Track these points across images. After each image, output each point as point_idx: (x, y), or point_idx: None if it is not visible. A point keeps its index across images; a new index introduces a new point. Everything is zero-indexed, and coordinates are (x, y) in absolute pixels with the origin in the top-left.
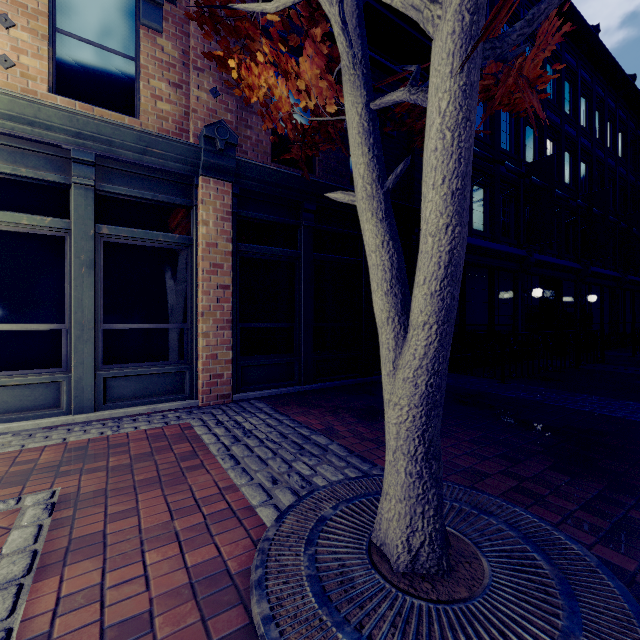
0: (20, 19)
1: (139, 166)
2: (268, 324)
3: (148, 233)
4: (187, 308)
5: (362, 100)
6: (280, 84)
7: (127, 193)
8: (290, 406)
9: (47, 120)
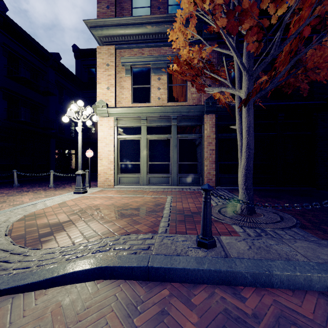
0: (161, 87)
1: (187, 116)
2: (229, 162)
3: (190, 135)
4: (201, 157)
5: (238, 102)
6: (221, 96)
7: (184, 124)
8: (235, 192)
9: (167, 111)
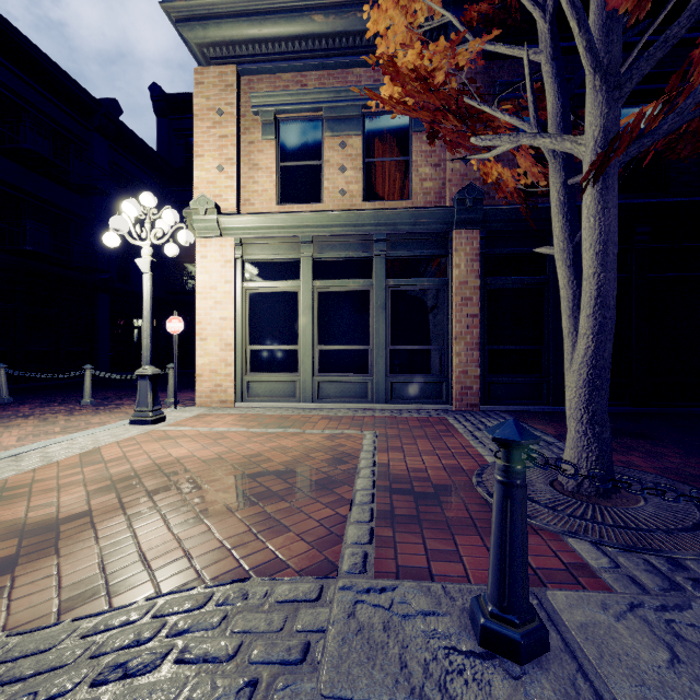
0: (349, 164)
1: (411, 234)
2: (514, 347)
3: (417, 280)
4: (444, 334)
5: (560, 180)
6: (505, 172)
7: (404, 255)
8: (532, 419)
9: (362, 221)
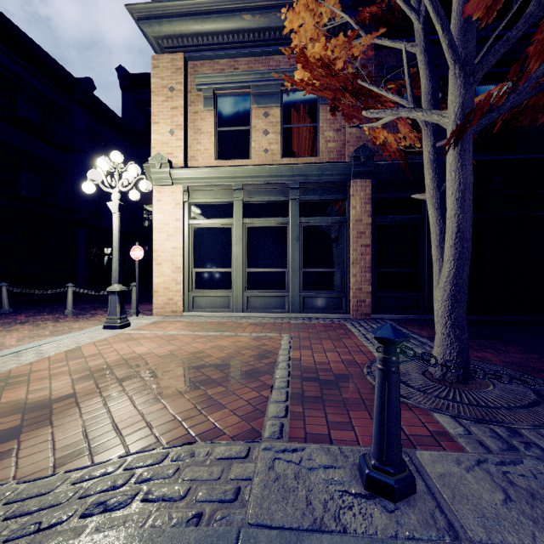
0: (271, 129)
1: (319, 183)
2: (398, 269)
3: (323, 218)
4: (344, 260)
5: (431, 143)
6: (390, 136)
7: (313, 199)
8: (411, 325)
9: (281, 173)
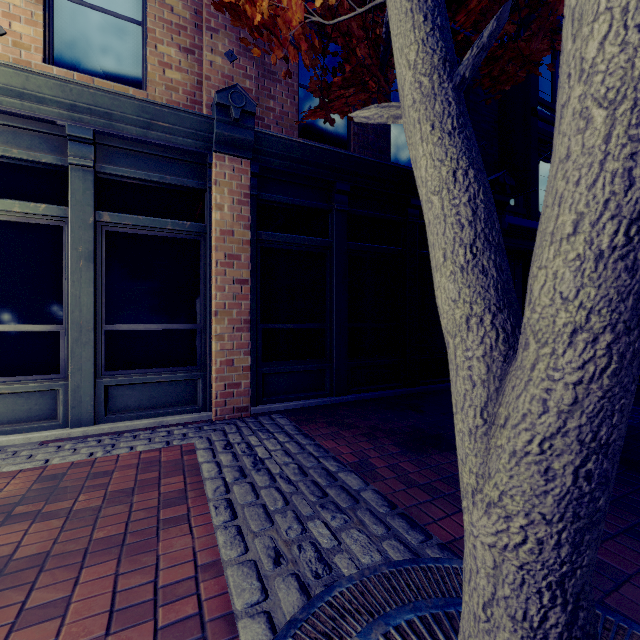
0: None
1: (144, 144)
2: (294, 325)
3: (155, 220)
4: (200, 306)
5: None
6: None
7: (131, 175)
8: (317, 424)
9: (37, 91)
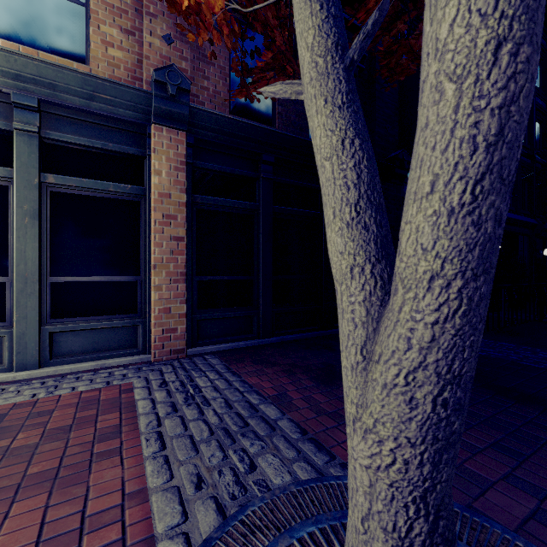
0: None
1: (88, 113)
2: (226, 277)
3: (98, 183)
4: (140, 260)
5: None
6: None
7: (75, 141)
8: (245, 363)
9: None
